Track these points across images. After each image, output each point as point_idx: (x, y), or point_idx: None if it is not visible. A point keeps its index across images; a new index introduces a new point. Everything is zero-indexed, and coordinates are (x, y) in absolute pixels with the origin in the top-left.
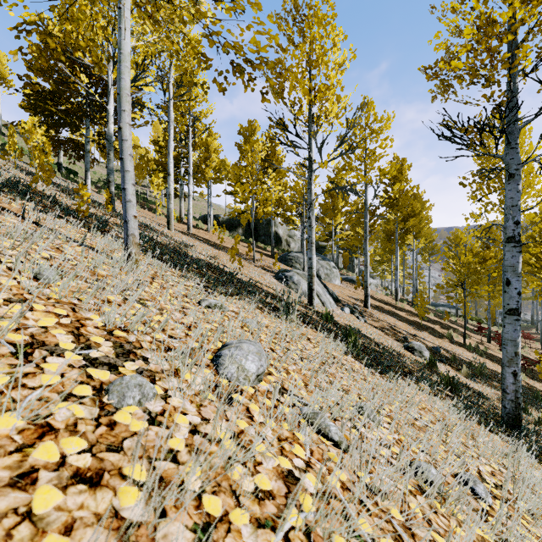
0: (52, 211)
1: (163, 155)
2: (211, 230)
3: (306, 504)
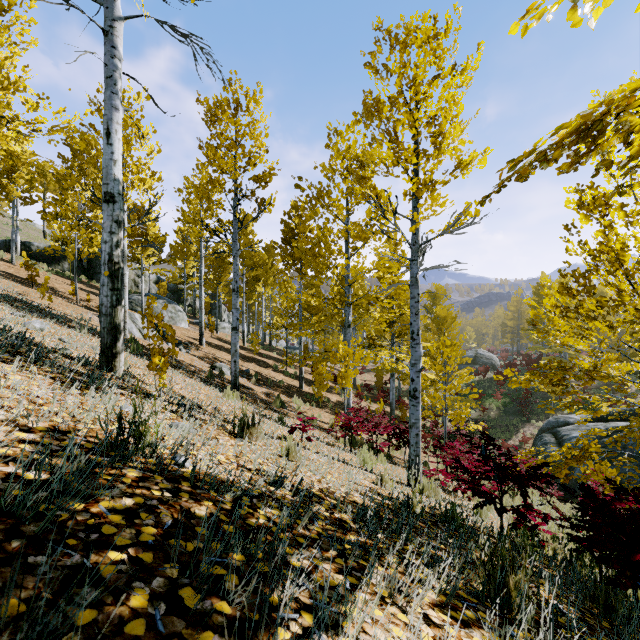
0: None
1: None
2: (17, 262)
3: (46, 339)
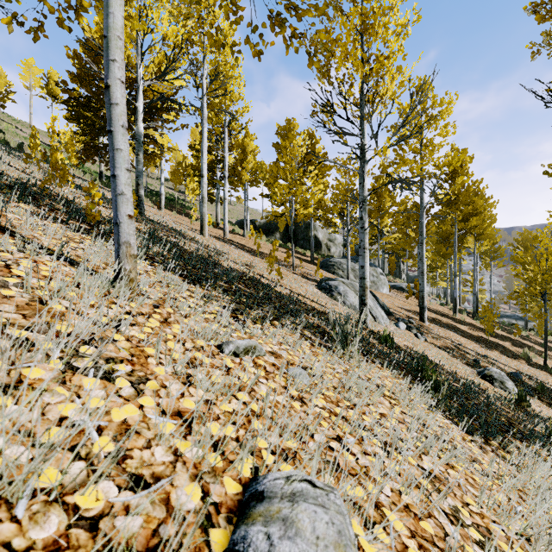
0: (55, 215)
1: (200, 159)
2: (247, 235)
3: None
